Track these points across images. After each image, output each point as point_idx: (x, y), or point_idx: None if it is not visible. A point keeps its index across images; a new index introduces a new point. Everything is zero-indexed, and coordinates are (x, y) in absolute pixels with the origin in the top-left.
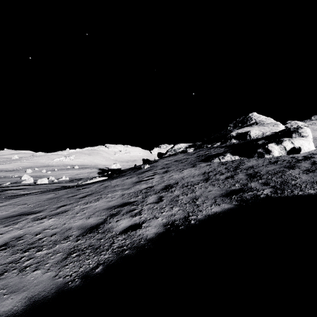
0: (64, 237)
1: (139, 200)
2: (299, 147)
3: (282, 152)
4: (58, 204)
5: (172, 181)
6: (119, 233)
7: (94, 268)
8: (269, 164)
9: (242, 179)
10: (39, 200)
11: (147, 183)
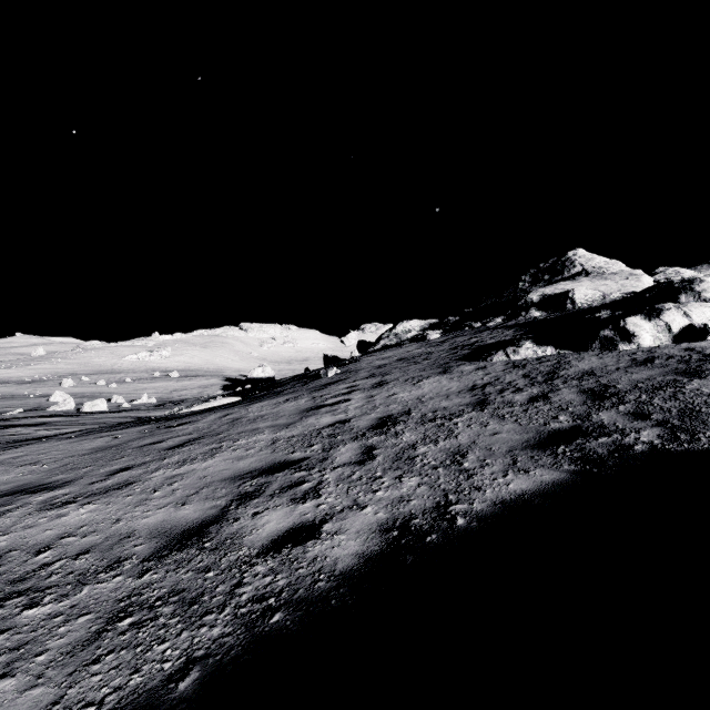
0: (110, 560)
1: (316, 457)
2: (705, 326)
3: (662, 338)
4: (113, 464)
5: (396, 406)
6: (259, 551)
7: (176, 677)
8: (634, 365)
9: (573, 403)
10: (72, 454)
11: (335, 412)
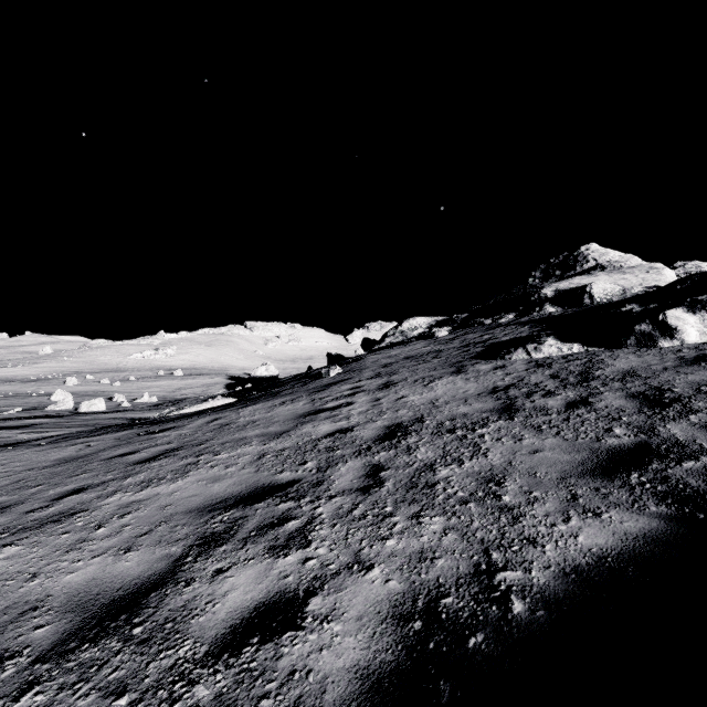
0: None
1: (308, 479)
2: None
3: None
4: (68, 482)
5: (406, 412)
6: (208, 649)
7: None
8: (684, 364)
9: (625, 411)
10: (33, 466)
11: (336, 418)
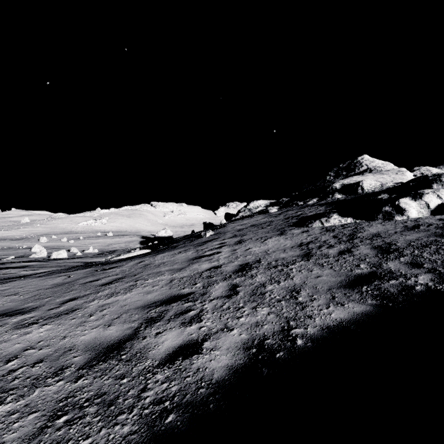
0: (56, 368)
1: (198, 292)
2: None
3: (423, 212)
4: (65, 295)
5: (251, 257)
6: (159, 362)
7: None
8: (406, 230)
9: (368, 255)
10: (40, 288)
11: (211, 260)
